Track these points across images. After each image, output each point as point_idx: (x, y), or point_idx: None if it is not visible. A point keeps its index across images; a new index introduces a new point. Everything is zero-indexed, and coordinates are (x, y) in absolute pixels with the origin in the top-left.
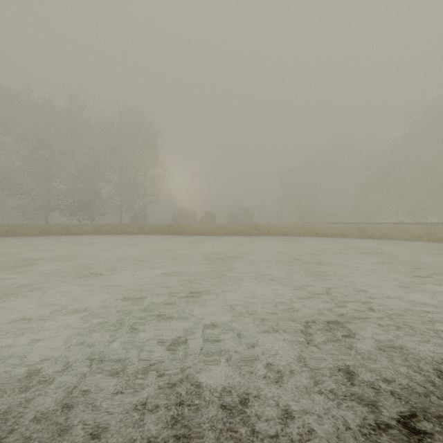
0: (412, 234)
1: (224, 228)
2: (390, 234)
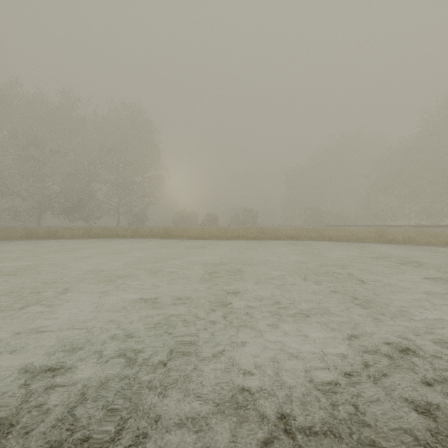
0: (439, 239)
1: (227, 231)
2: (414, 239)
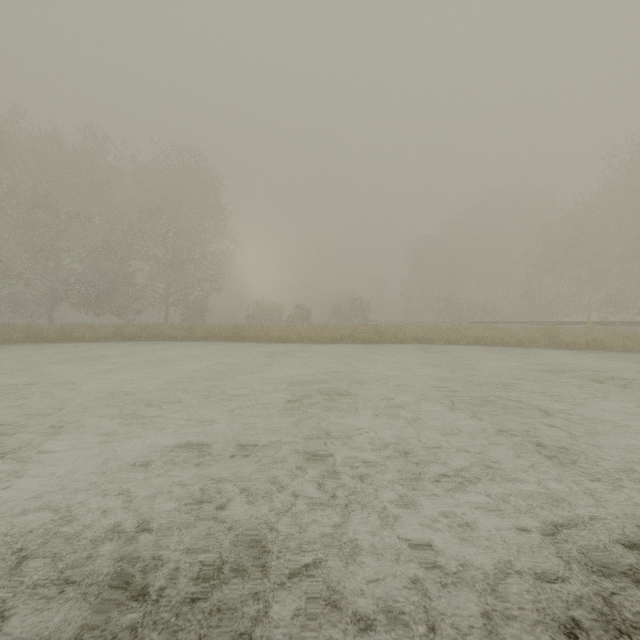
0: None
1: (324, 330)
2: (602, 342)
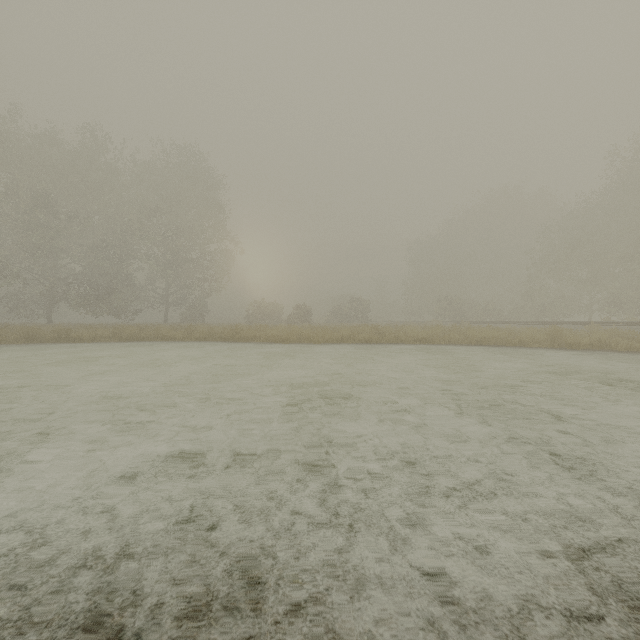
0: None
1: (324, 330)
2: (606, 343)
